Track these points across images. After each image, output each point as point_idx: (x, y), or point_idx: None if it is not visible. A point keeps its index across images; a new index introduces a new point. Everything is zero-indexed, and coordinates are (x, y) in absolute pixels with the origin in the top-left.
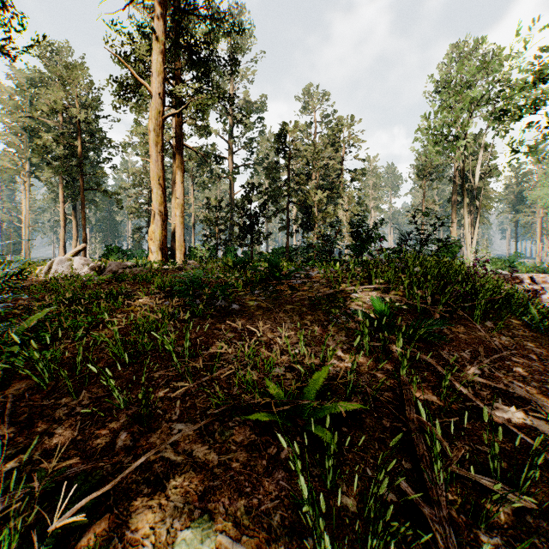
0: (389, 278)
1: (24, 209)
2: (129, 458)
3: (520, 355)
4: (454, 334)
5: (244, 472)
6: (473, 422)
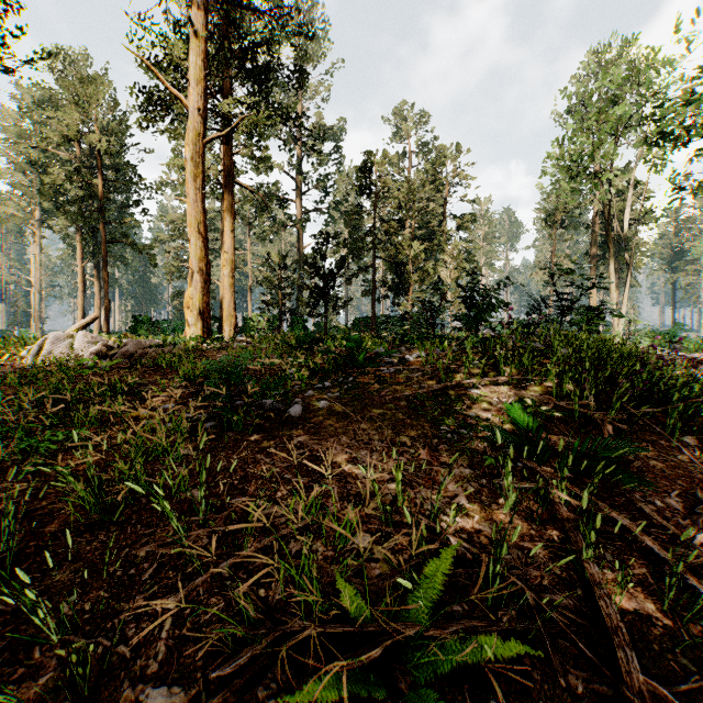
0: (525, 365)
1: (33, 269)
2: None
3: None
4: (641, 461)
5: None
6: None
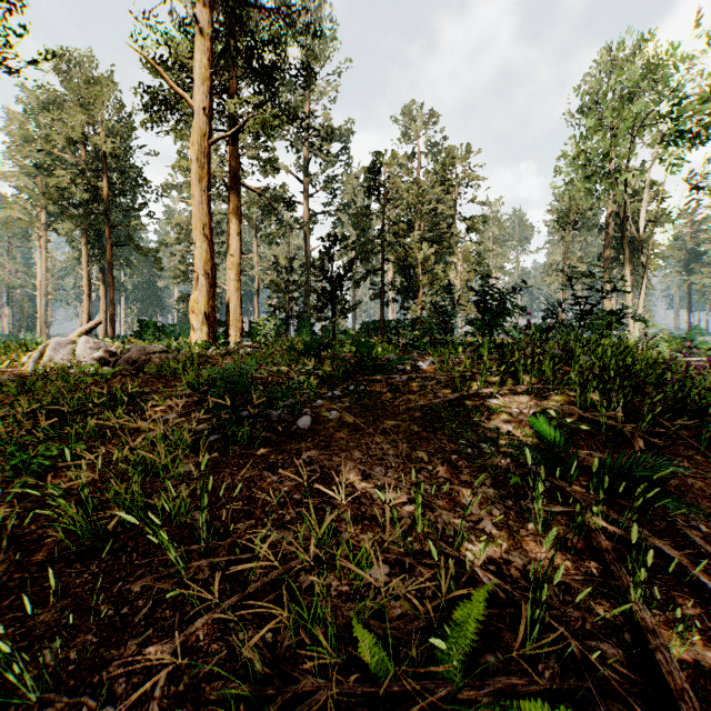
0: (546, 373)
1: (39, 272)
2: None
3: None
4: (677, 479)
5: None
6: None
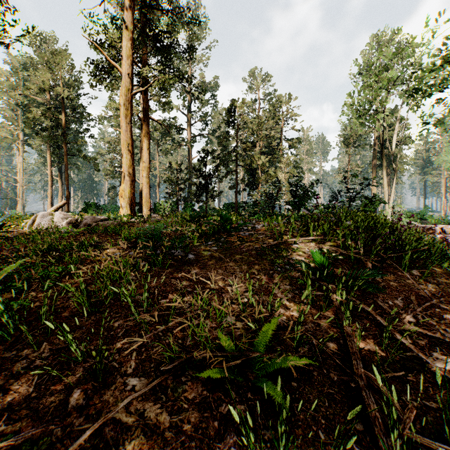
0: (325, 230)
1: (19, 171)
2: (81, 419)
3: (446, 302)
4: (385, 282)
5: (196, 435)
6: (416, 374)
